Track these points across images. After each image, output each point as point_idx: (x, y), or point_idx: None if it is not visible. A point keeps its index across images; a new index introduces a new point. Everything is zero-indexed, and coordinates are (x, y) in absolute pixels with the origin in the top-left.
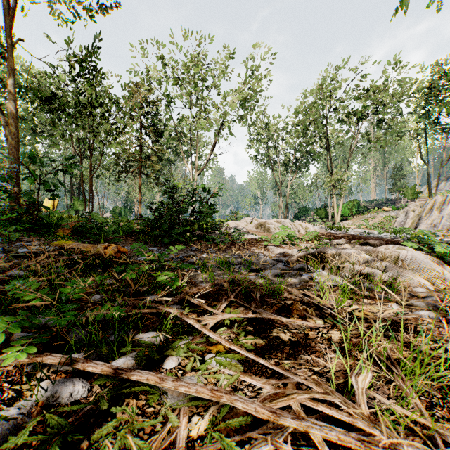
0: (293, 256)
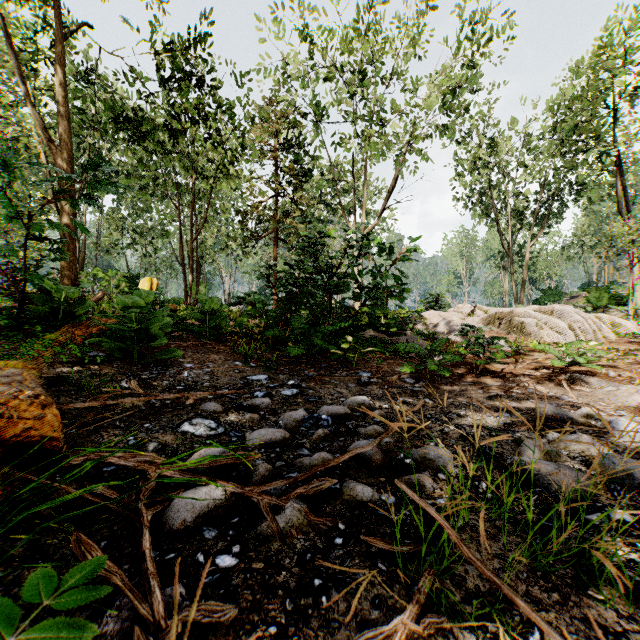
0: None
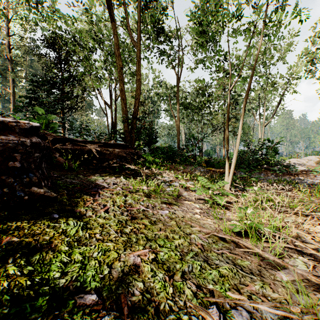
0: None
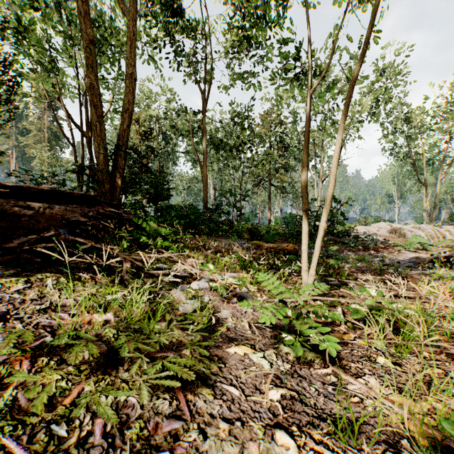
0: (423, 258)
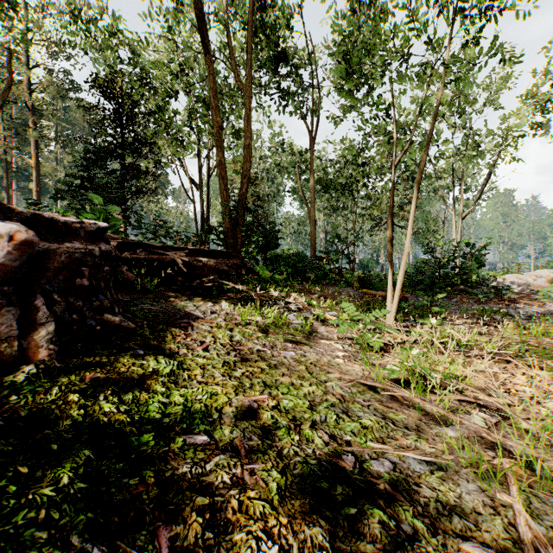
0: None
